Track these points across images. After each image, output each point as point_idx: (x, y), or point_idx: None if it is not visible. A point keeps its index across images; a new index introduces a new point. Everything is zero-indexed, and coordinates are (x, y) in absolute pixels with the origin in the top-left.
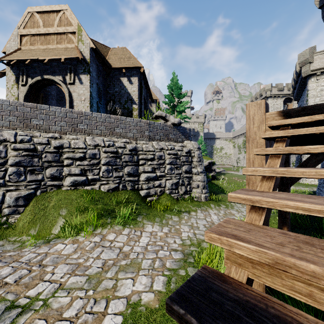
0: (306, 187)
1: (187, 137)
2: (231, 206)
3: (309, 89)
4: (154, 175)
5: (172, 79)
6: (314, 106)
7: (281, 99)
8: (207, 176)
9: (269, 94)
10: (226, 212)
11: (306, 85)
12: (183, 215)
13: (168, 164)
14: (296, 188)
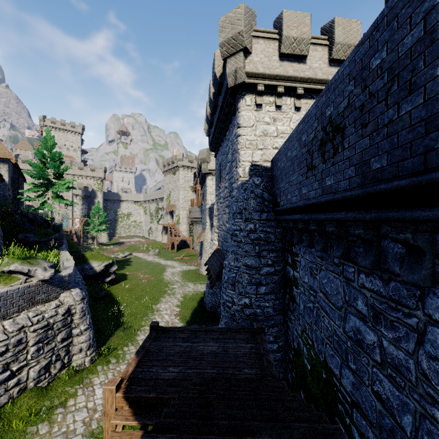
0: (203, 282)
1: (65, 288)
2: (123, 356)
3: (207, 185)
4: (8, 375)
5: (44, 140)
6: (140, 396)
7: (191, 172)
8: (104, 282)
9: (181, 165)
10: (115, 373)
11: (206, 180)
12: (56, 414)
13: (34, 345)
14: (195, 287)
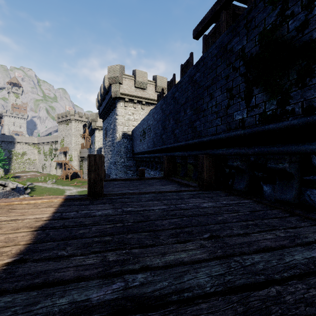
0: None
1: (21, 193)
2: None
3: (96, 136)
4: None
5: None
6: None
7: (81, 124)
8: None
9: (73, 119)
10: None
11: (94, 132)
12: None
13: None
14: None
